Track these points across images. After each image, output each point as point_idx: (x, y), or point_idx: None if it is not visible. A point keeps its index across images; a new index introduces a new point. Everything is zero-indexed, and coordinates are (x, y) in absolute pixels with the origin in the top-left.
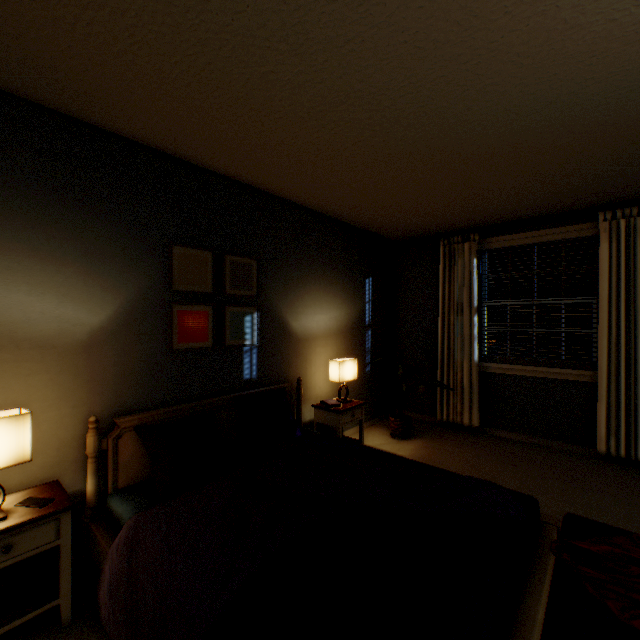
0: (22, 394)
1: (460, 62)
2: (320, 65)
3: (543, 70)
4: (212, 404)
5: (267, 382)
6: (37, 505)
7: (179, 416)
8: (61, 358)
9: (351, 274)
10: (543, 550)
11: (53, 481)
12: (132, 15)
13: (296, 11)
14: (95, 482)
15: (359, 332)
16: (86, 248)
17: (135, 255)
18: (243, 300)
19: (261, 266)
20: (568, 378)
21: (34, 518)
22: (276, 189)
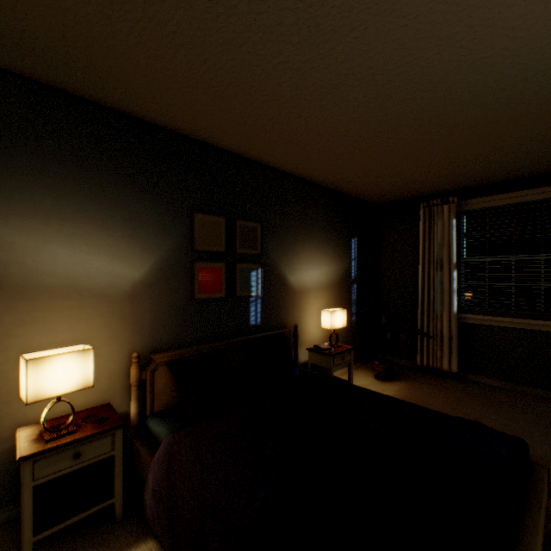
0: (83, 333)
1: (455, 40)
2: (326, 53)
3: (537, 40)
4: (225, 345)
5: (269, 328)
6: (97, 422)
7: (200, 354)
8: (111, 305)
9: (339, 235)
10: (535, 489)
11: (106, 403)
12: (174, 24)
13: (310, 7)
14: (137, 406)
15: (346, 286)
16: (129, 216)
17: (166, 221)
18: (249, 258)
19: (264, 229)
20: (548, 329)
21: (96, 432)
22: (277, 163)
